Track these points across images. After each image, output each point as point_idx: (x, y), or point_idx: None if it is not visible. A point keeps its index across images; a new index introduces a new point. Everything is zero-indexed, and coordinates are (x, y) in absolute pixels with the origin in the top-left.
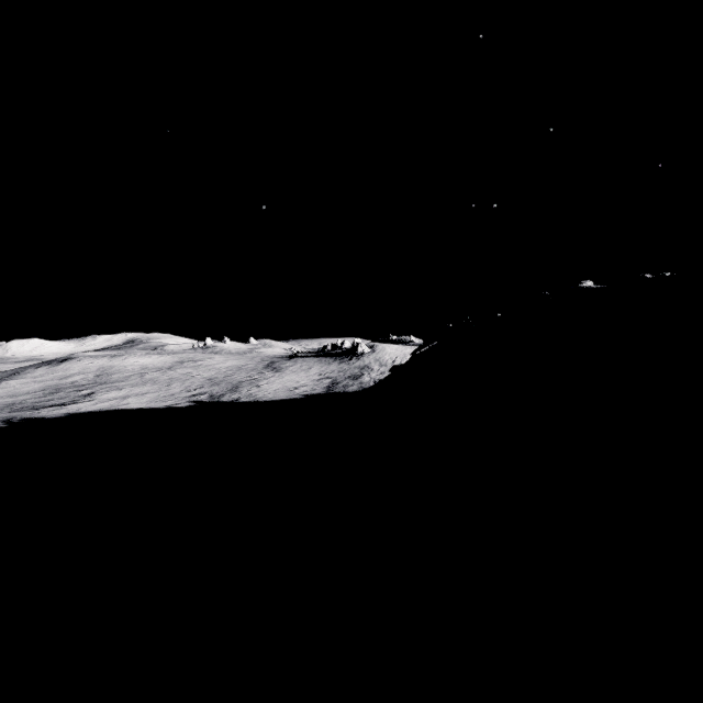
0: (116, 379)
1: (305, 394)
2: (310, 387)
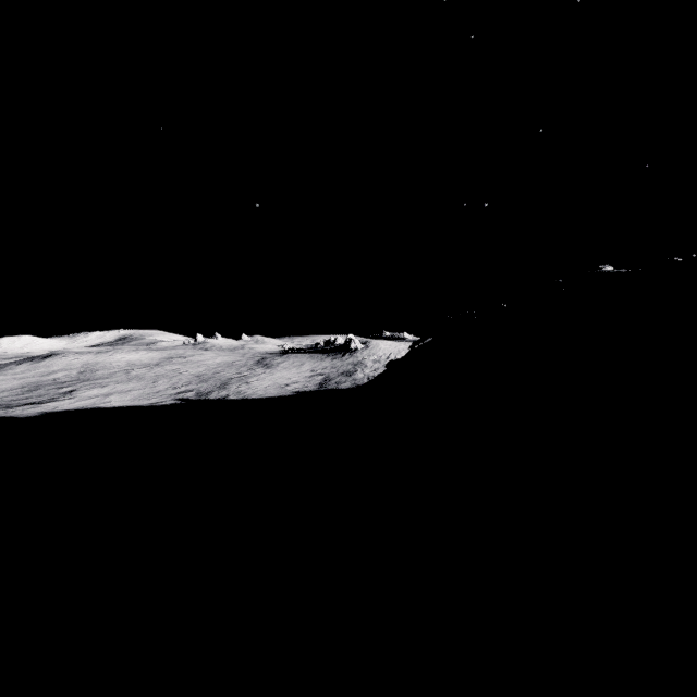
0: (101, 376)
1: (297, 391)
2: (301, 383)
